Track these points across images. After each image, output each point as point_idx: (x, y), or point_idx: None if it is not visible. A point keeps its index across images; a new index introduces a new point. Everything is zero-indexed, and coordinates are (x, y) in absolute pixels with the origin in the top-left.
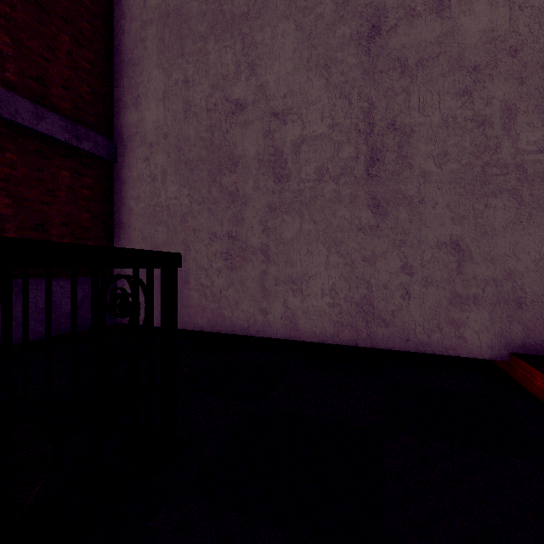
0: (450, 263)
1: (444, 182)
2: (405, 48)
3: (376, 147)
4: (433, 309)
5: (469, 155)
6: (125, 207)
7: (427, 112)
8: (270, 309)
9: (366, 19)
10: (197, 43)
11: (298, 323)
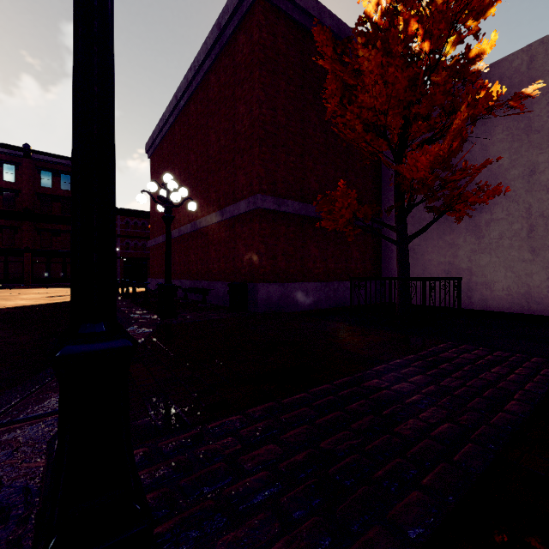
0: None
1: None
2: (548, 181)
3: (532, 224)
4: None
5: None
6: (388, 249)
7: None
8: (472, 296)
9: (527, 167)
10: None
11: (488, 303)
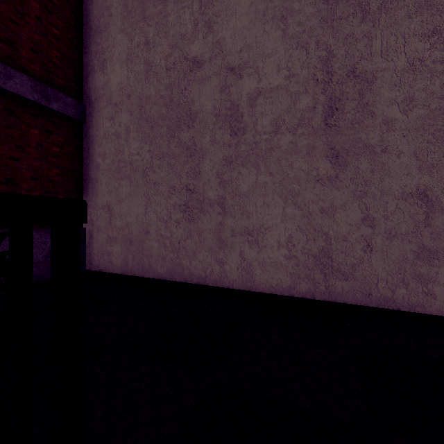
0: (417, 215)
1: (410, 129)
2: None
3: (334, 96)
4: (397, 263)
5: (439, 100)
6: (93, 164)
7: (391, 57)
8: (227, 260)
9: None
10: (157, 6)
11: (254, 274)
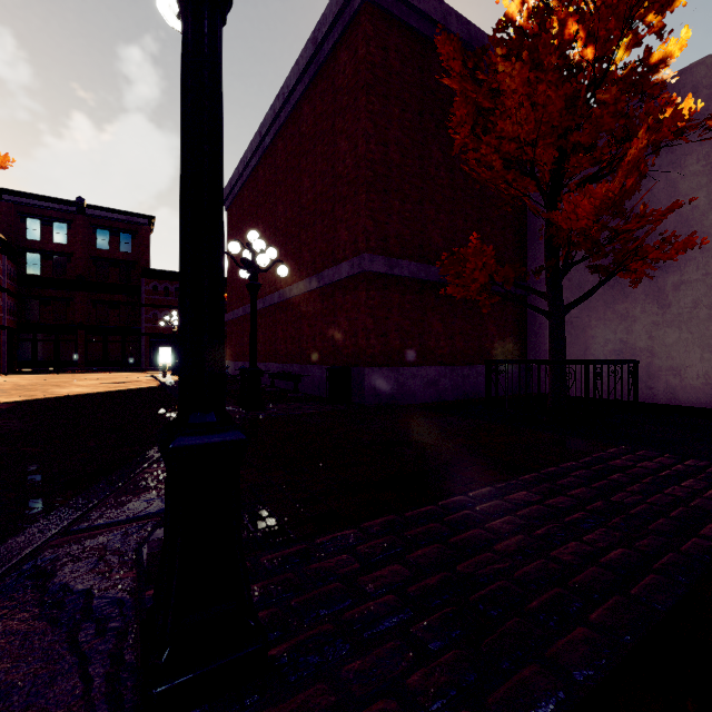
0: None
1: None
2: None
3: None
4: None
5: None
6: (536, 322)
7: None
8: (654, 386)
9: None
10: None
11: (677, 394)
